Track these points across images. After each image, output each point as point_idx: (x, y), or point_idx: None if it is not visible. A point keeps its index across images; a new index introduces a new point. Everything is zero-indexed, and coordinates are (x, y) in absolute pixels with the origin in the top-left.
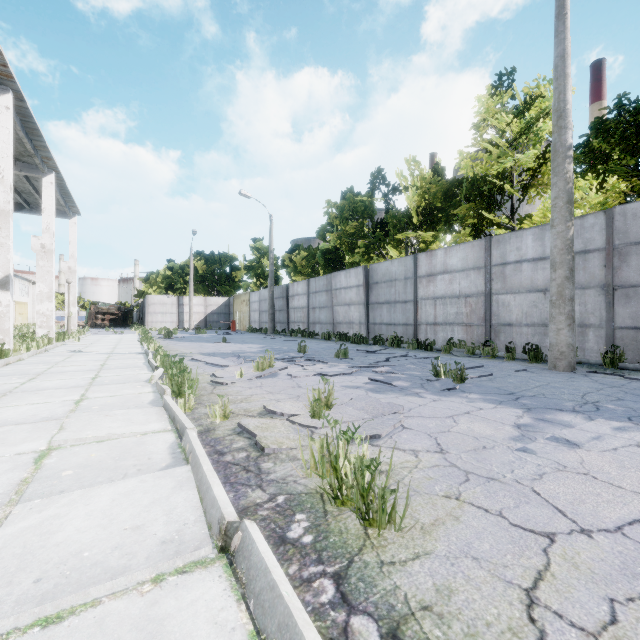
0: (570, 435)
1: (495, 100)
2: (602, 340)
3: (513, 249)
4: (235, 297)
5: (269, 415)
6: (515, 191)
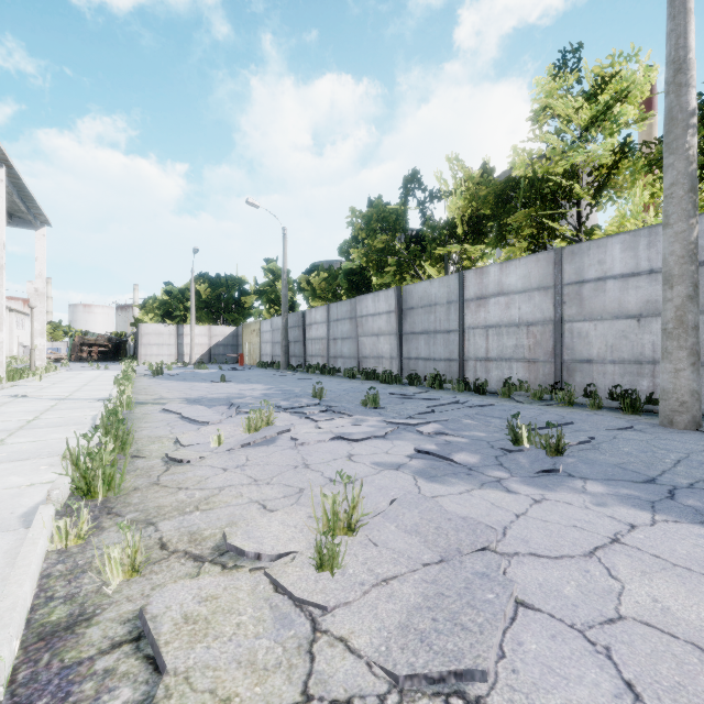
0: None
1: (558, 83)
2: None
3: (593, 263)
4: (244, 326)
5: (233, 554)
6: (584, 194)
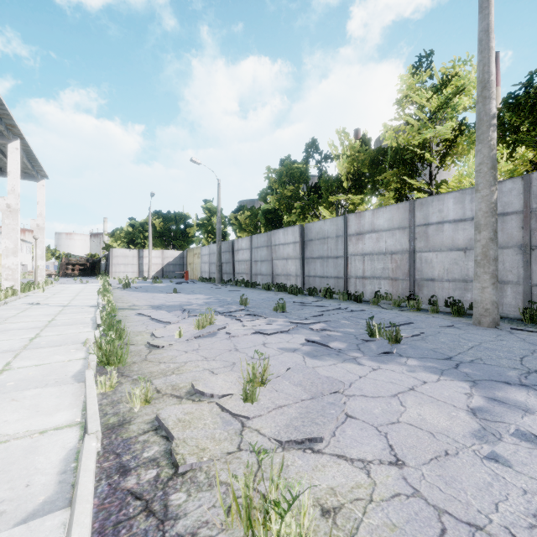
0: (536, 427)
1: (415, 79)
2: (520, 296)
3: (435, 211)
4: (188, 250)
5: (198, 395)
6: (434, 159)
